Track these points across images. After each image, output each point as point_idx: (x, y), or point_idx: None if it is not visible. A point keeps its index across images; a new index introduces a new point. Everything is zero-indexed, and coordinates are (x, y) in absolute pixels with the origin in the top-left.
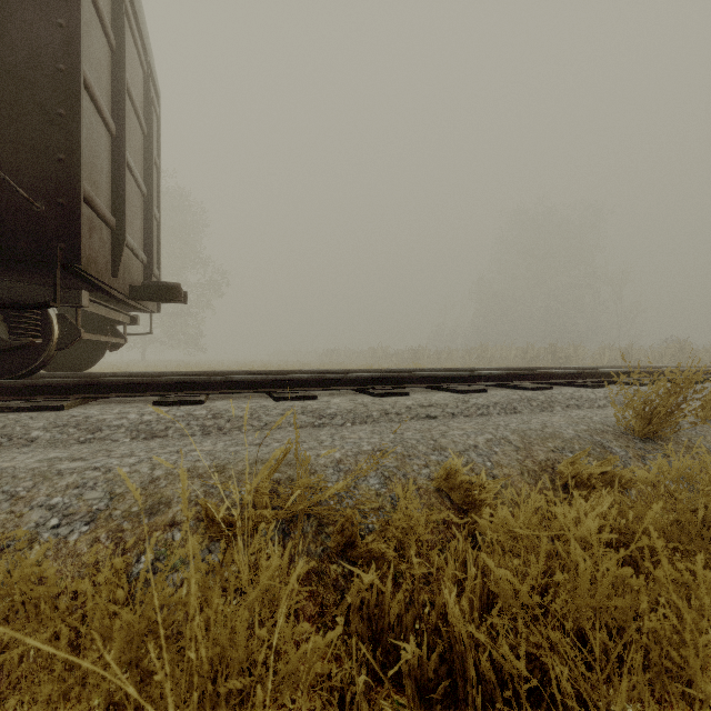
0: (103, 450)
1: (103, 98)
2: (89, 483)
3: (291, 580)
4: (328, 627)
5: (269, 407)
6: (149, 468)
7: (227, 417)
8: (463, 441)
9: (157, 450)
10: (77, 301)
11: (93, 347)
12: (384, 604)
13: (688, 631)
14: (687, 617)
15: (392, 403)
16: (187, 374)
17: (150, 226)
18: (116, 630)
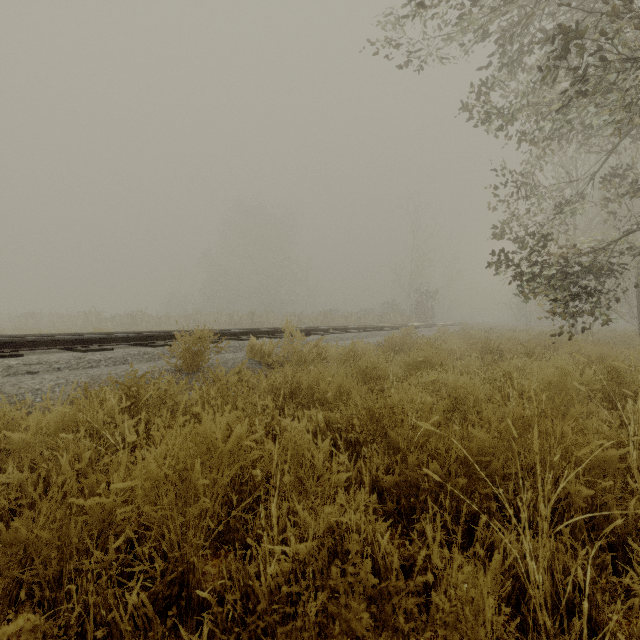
0: None
1: None
2: None
3: None
4: None
5: None
6: None
7: None
8: (30, 387)
9: None
10: None
11: None
12: None
13: None
14: None
15: None
16: None
17: None
18: None
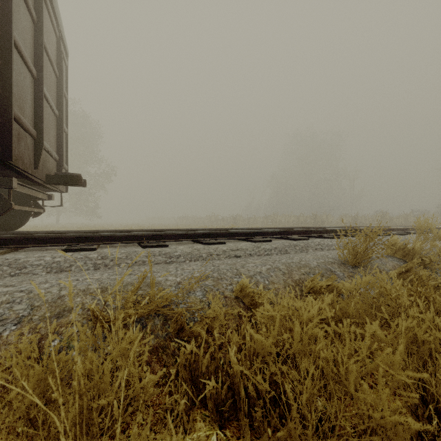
0: (27, 280)
1: (28, 53)
2: (17, 300)
3: (136, 342)
4: (168, 378)
5: (138, 251)
6: (58, 290)
7: (110, 258)
8: (254, 270)
9: (63, 279)
10: (9, 184)
11: (21, 214)
12: (202, 363)
13: (340, 356)
14: (339, 349)
15: (215, 249)
16: (86, 232)
17: (61, 136)
18: (31, 375)
